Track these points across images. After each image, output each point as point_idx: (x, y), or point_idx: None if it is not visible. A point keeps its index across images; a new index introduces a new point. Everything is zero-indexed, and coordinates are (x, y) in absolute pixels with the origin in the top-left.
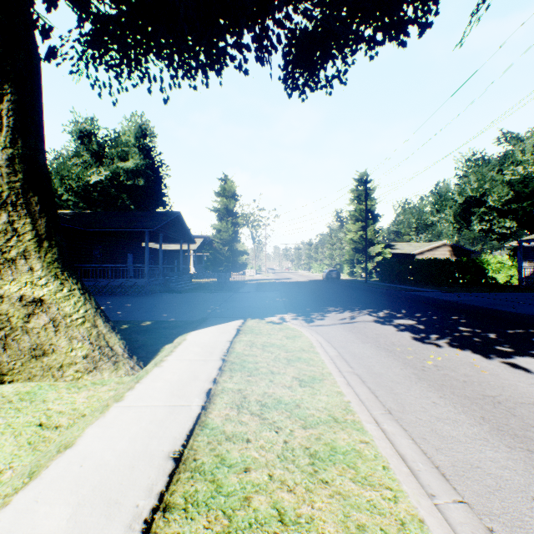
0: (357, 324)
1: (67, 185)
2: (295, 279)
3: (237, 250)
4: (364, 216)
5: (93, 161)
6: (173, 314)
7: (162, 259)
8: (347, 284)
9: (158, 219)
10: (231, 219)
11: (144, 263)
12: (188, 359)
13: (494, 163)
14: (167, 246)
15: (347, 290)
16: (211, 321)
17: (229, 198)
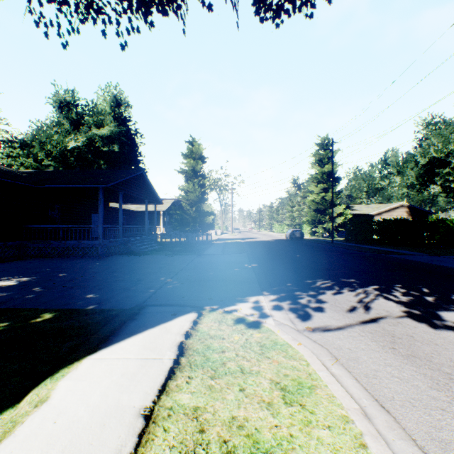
0: (388, 324)
1: (46, 151)
2: (260, 239)
3: (204, 211)
4: (325, 178)
5: (71, 128)
6: (103, 293)
7: (121, 218)
8: (313, 244)
9: (116, 175)
10: (198, 181)
11: (116, 223)
12: None
13: None
14: (139, 207)
15: (320, 252)
16: (143, 317)
17: (196, 160)
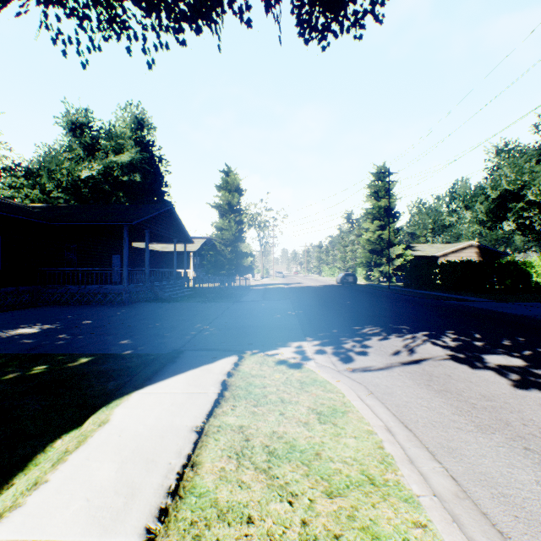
0: (429, 366)
1: (56, 181)
2: (307, 284)
3: (241, 251)
4: (382, 214)
5: (85, 154)
6: (136, 339)
7: (148, 260)
8: (367, 290)
9: (142, 211)
10: (234, 217)
11: (138, 266)
12: (46, 540)
13: (531, 154)
14: (165, 247)
15: (373, 299)
16: (183, 360)
17: (232, 193)
